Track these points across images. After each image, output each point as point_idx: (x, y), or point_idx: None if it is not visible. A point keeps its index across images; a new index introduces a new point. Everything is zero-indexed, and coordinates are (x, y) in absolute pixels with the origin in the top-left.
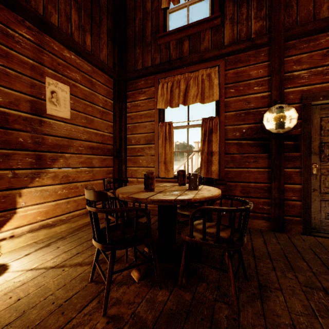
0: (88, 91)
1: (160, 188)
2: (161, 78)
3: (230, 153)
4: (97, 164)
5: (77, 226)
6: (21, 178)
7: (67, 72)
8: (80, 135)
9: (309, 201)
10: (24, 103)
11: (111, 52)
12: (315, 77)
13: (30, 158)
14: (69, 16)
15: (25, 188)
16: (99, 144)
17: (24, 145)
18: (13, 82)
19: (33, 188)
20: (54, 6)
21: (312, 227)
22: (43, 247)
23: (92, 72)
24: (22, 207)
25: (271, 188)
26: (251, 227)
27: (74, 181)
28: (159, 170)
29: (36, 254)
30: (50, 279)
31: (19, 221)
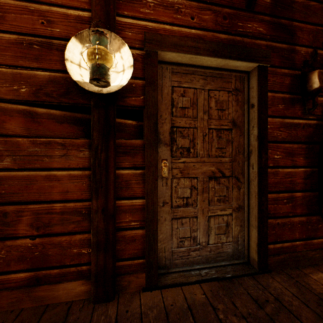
0: None
1: None
2: None
3: (5, 134)
4: None
5: None
6: None
7: None
8: None
9: (156, 226)
10: None
11: None
12: (164, 11)
13: None
14: None
15: None
16: None
17: None
18: None
19: None
20: None
21: (162, 265)
22: None
23: None
24: None
25: (92, 211)
26: (54, 302)
27: None
28: None
29: None
30: None
31: None
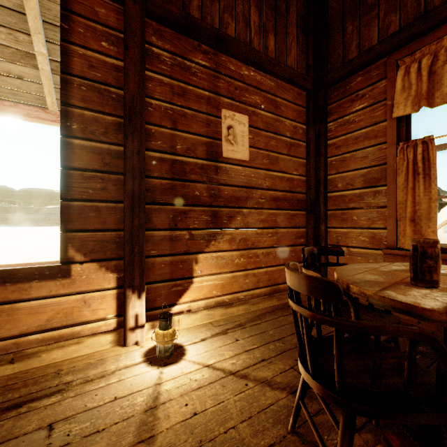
0: (271, 117)
1: (442, 278)
2: (401, 58)
3: None
4: (283, 223)
5: (257, 311)
6: (197, 241)
7: (245, 97)
8: (261, 182)
9: None
10: (200, 147)
11: (303, 50)
12: None
13: (206, 215)
14: (247, 18)
15: (201, 253)
16: (285, 193)
17: (200, 200)
18: (190, 124)
19: (209, 254)
20: (231, 12)
21: None
22: (219, 333)
23: (276, 89)
24: (198, 276)
25: None
26: None
27: (254, 246)
28: (396, 234)
29: (212, 342)
30: (230, 395)
31: (195, 293)
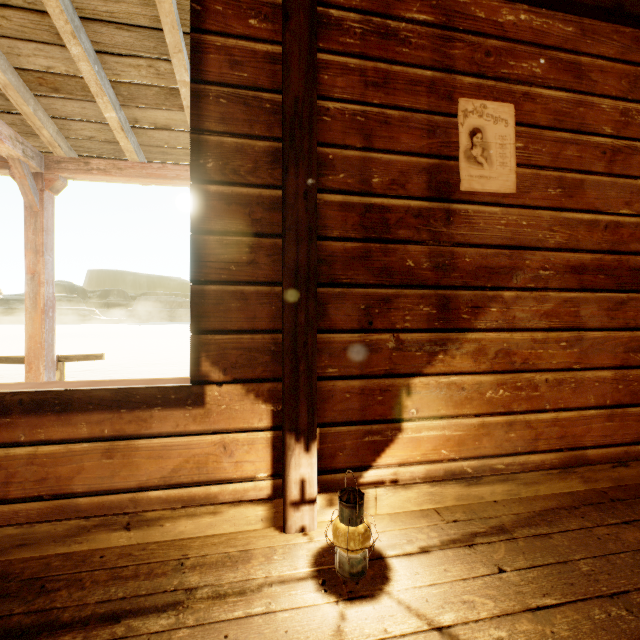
0: (566, 99)
1: None
2: None
3: None
4: (595, 318)
5: (536, 501)
6: (410, 352)
7: (506, 68)
8: (543, 236)
9: None
10: (415, 177)
11: None
12: None
13: (426, 304)
14: None
15: (418, 375)
16: (600, 257)
17: (415, 276)
18: (396, 135)
19: (432, 378)
20: None
21: None
22: (457, 540)
23: (579, 38)
24: (411, 419)
25: None
26: None
27: (526, 367)
28: None
29: (443, 563)
30: None
31: (406, 451)
